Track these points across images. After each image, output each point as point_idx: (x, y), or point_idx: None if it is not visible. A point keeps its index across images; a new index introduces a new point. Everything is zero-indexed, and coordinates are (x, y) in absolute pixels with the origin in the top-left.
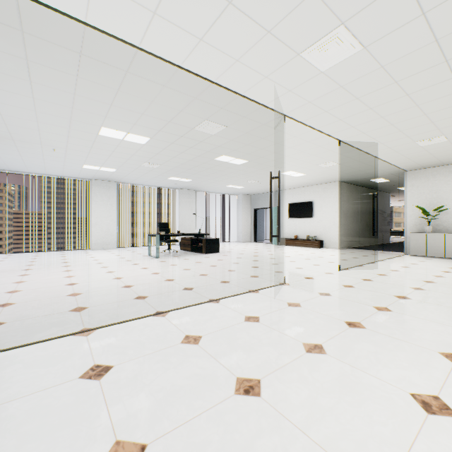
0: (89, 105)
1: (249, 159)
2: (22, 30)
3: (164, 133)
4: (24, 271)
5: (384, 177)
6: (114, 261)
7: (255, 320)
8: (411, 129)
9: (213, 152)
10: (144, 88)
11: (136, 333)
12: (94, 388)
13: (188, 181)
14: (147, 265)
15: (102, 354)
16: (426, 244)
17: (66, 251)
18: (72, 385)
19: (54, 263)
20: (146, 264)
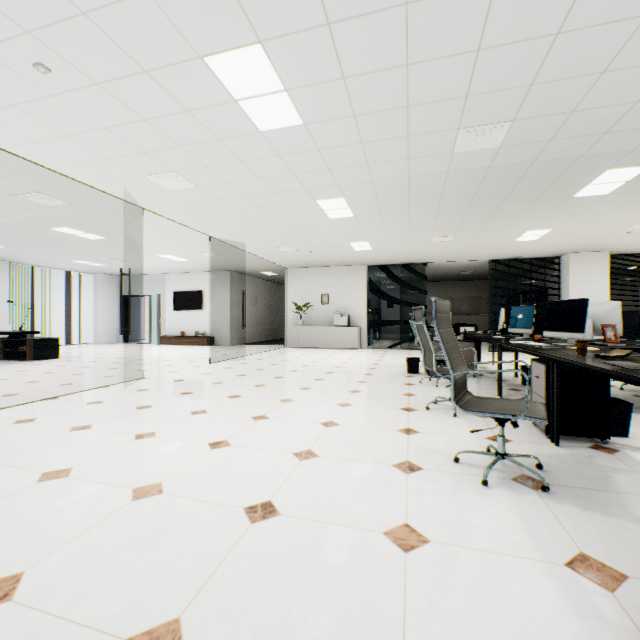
0: None
1: (108, 236)
2: None
3: None
4: None
5: (272, 271)
6: None
7: (98, 403)
8: (267, 239)
9: (49, 221)
10: None
11: None
12: None
13: None
14: None
15: None
16: (299, 336)
17: None
18: None
19: None
20: None
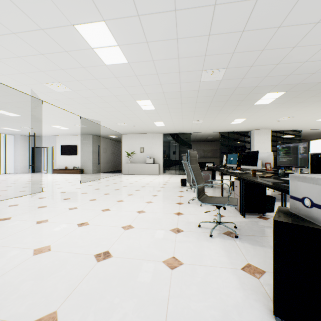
0: None
1: (22, 114)
2: None
3: None
4: None
5: (115, 135)
6: None
7: (15, 205)
8: (111, 119)
9: None
10: None
11: None
12: None
13: None
14: None
15: None
16: (129, 168)
17: None
18: None
19: None
20: None
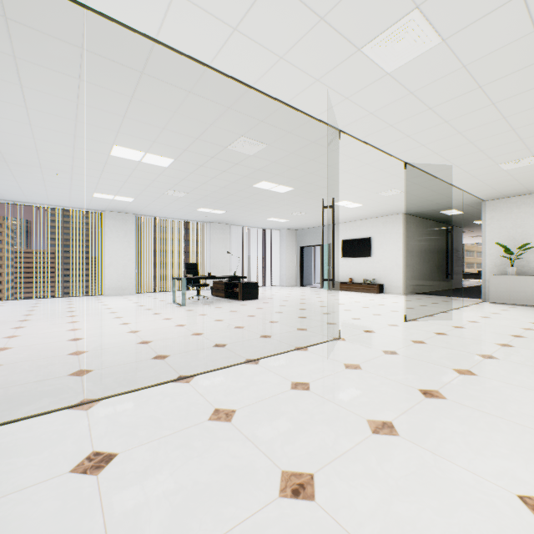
0: (96, 117)
1: (295, 186)
2: (5, 16)
3: (190, 153)
4: (19, 323)
5: (457, 208)
6: (130, 310)
7: (304, 387)
8: (494, 148)
9: (251, 177)
10: (164, 95)
11: (151, 406)
12: (89, 488)
13: (221, 213)
14: (171, 315)
15: (105, 436)
16: (509, 288)
17: (74, 298)
18: (59, 483)
19: (58, 313)
20: (169, 314)
